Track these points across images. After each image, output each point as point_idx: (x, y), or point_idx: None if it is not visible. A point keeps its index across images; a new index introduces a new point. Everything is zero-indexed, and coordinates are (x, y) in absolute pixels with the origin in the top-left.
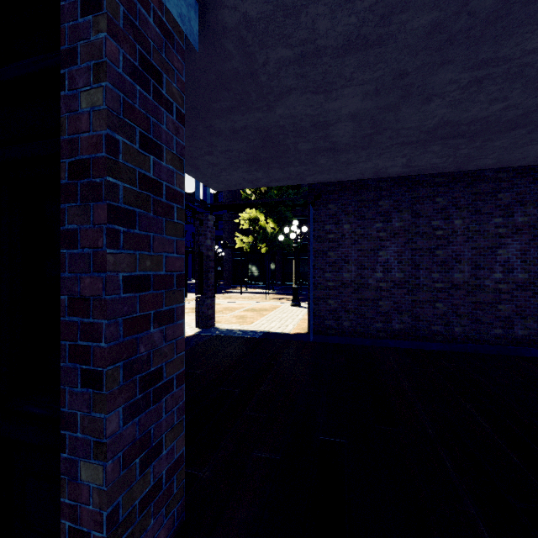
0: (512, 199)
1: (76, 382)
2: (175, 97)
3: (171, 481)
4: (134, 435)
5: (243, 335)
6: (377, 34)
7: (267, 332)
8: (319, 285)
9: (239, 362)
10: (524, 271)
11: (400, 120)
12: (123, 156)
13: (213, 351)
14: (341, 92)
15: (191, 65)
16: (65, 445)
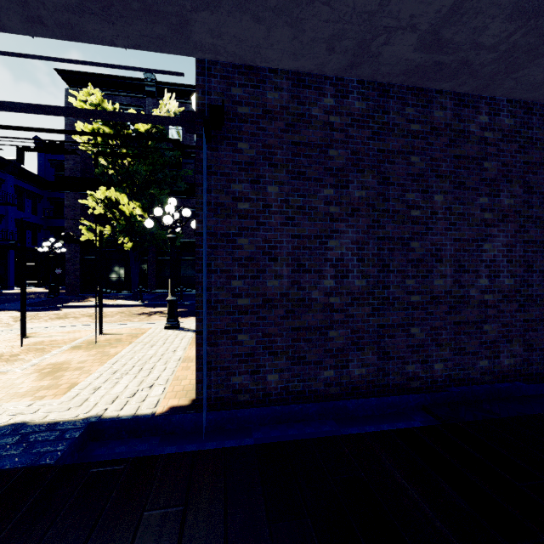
0: (498, 171)
1: None
2: None
3: None
4: None
5: (10, 458)
6: None
7: (97, 421)
8: (220, 305)
9: None
10: (510, 274)
11: None
12: None
13: None
14: None
15: None
16: None
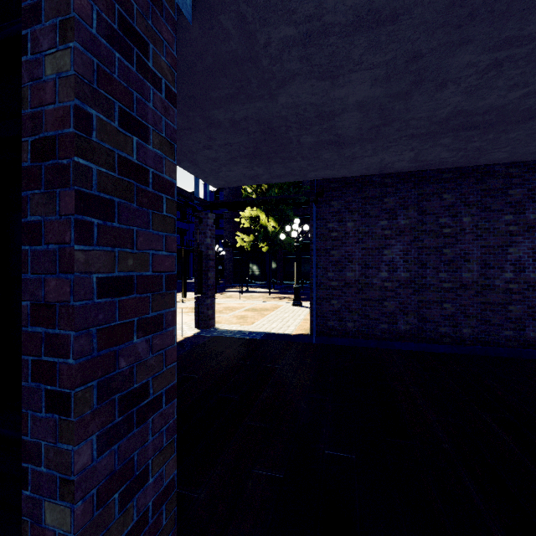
0: (523, 195)
1: (39, 406)
2: (164, 72)
3: (160, 512)
4: (111, 465)
5: (243, 336)
6: (391, 8)
7: (268, 333)
8: (322, 285)
9: (240, 366)
10: (535, 270)
11: (410, 110)
12: (98, 134)
13: (213, 354)
14: (349, 77)
15: (186, 46)
16: (27, 481)
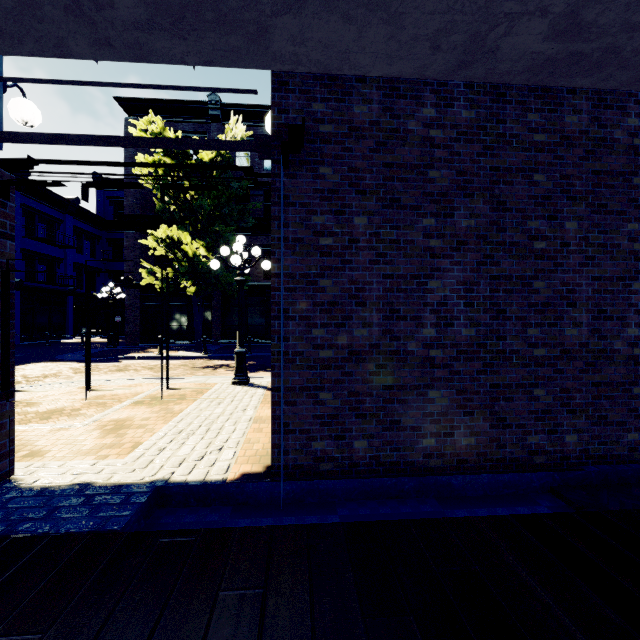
0: None
1: None
2: None
3: None
4: None
5: (76, 521)
6: None
7: (164, 486)
8: (299, 357)
9: None
10: None
11: None
12: None
13: None
14: None
15: None
16: None
